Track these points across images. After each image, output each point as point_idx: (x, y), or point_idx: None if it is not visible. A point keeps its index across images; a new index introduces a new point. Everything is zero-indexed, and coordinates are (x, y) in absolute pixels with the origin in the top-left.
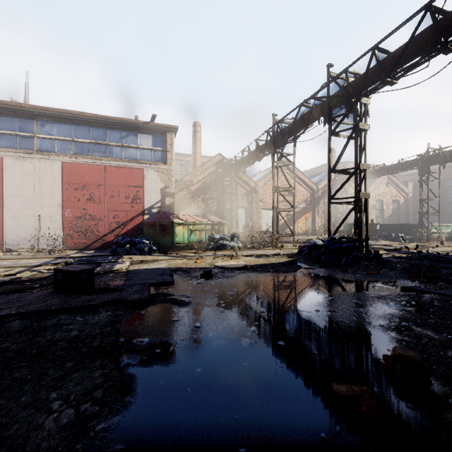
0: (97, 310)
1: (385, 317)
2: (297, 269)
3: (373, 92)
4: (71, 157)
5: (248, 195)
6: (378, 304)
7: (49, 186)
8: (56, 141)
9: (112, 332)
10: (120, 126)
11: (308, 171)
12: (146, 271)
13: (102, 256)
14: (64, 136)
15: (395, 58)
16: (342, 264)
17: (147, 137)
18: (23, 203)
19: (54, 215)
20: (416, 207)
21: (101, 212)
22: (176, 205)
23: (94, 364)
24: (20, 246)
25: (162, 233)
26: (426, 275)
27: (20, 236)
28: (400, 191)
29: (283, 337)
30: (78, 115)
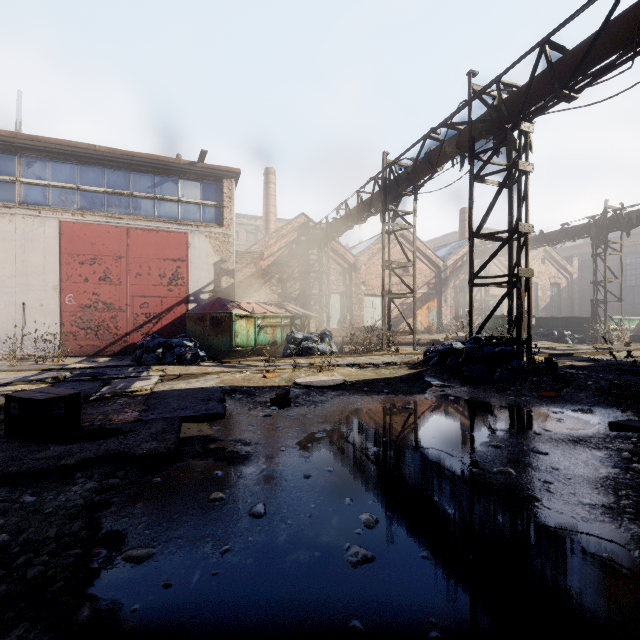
0: (72, 476)
1: (606, 485)
2: (426, 388)
3: (539, 114)
4: (75, 213)
5: (345, 275)
6: (581, 456)
7: (39, 257)
8: (50, 189)
9: (82, 534)
10: (151, 167)
11: (430, 242)
12: (181, 394)
13: (117, 366)
14: (64, 182)
15: (577, 59)
16: (495, 379)
17: (194, 185)
18: None
19: (46, 302)
20: (582, 293)
21: (121, 298)
22: (239, 289)
23: (5, 639)
24: None
25: (214, 330)
26: None
27: None
28: (561, 269)
29: (427, 540)
30: (85, 149)
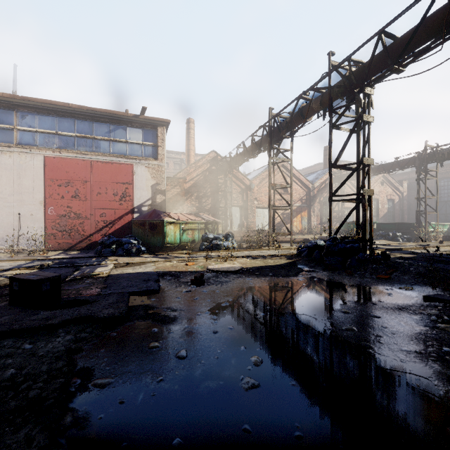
0: (56, 332)
1: (418, 338)
2: (299, 272)
3: (377, 82)
4: (54, 151)
5: (243, 194)
6: (403, 319)
7: (29, 182)
8: (37, 134)
9: (64, 369)
10: (108, 118)
11: (303, 170)
12: (129, 276)
13: (84, 257)
14: (47, 129)
15: (404, 43)
16: (346, 266)
17: (137, 131)
18: (1, 200)
19: (35, 213)
20: (410, 206)
21: (87, 210)
22: (168, 203)
23: (16, 435)
24: None
25: (151, 232)
26: (447, 280)
27: None
28: (395, 189)
29: (296, 374)
30: (61, 106)
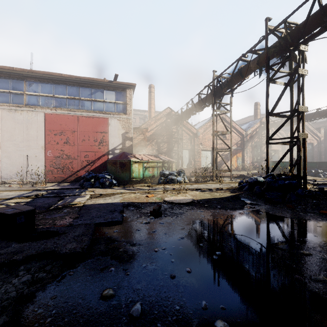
0: (17, 269)
1: None
2: (243, 205)
3: (312, 39)
4: (52, 109)
5: (191, 140)
6: None
7: (34, 132)
8: (40, 97)
9: None
10: (90, 84)
11: (237, 121)
12: (99, 207)
13: (70, 188)
14: (46, 93)
15: None
16: (286, 200)
17: (111, 93)
18: (15, 146)
19: (38, 155)
20: (326, 148)
21: (75, 152)
22: (135, 147)
23: None
24: (12, 180)
25: (121, 169)
26: None
27: (12, 171)
28: (313, 135)
29: None
30: (57, 76)
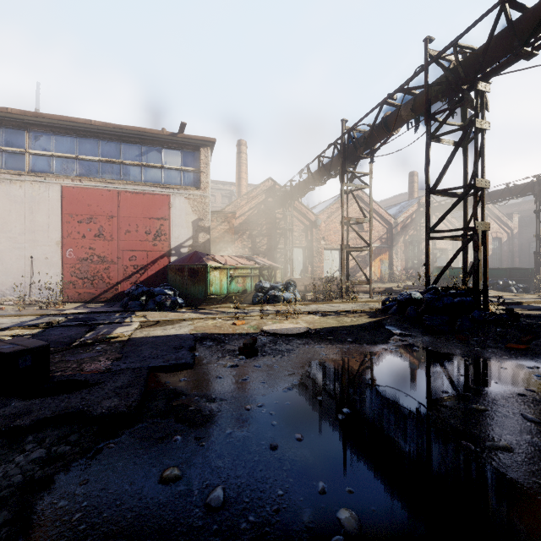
0: (22, 440)
1: None
2: (389, 337)
3: (496, 73)
4: (74, 179)
5: (306, 232)
6: None
7: (44, 217)
8: (54, 159)
9: (2, 532)
10: (139, 138)
11: (381, 202)
12: (155, 341)
13: (106, 312)
14: (65, 152)
15: (538, 15)
16: (456, 329)
17: (175, 153)
18: (10, 241)
19: (50, 256)
20: (521, 246)
21: (113, 252)
22: (214, 244)
23: None
24: (5, 298)
25: (192, 280)
26: None
27: (5, 284)
28: (502, 225)
29: None
30: (82, 124)
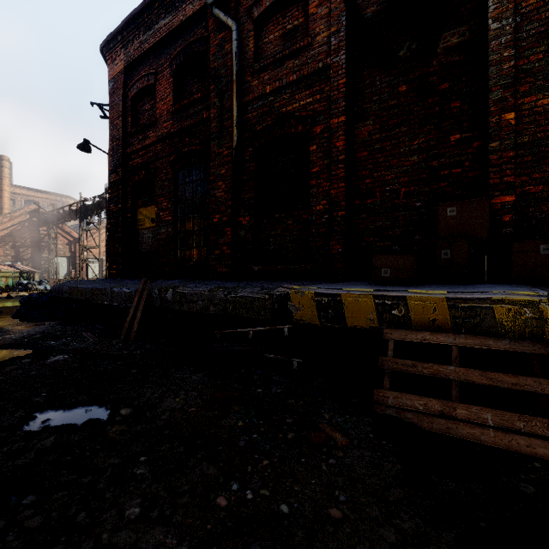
0: None
1: None
2: None
3: None
4: None
5: (71, 245)
6: None
7: None
8: None
9: None
10: None
11: None
12: None
13: None
14: None
15: None
16: None
17: None
18: None
19: None
20: None
21: None
22: None
23: None
24: None
25: None
26: None
27: None
28: None
29: None
30: None
